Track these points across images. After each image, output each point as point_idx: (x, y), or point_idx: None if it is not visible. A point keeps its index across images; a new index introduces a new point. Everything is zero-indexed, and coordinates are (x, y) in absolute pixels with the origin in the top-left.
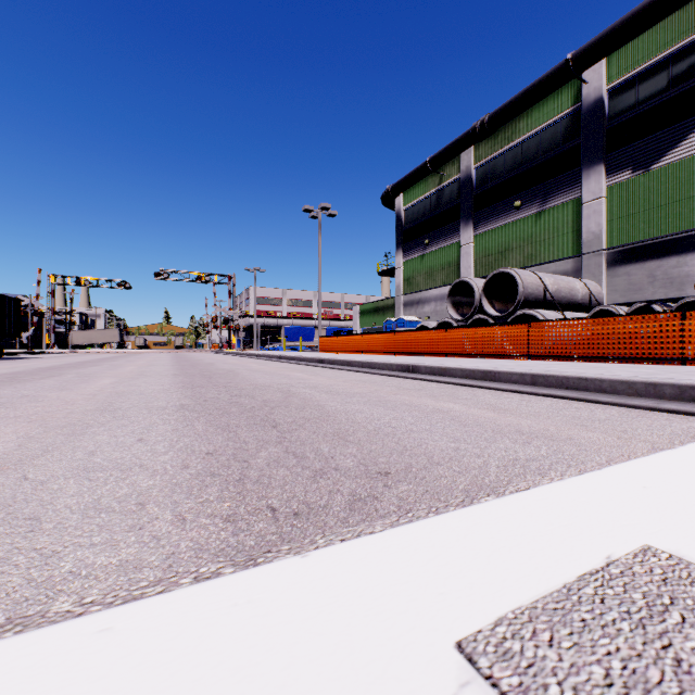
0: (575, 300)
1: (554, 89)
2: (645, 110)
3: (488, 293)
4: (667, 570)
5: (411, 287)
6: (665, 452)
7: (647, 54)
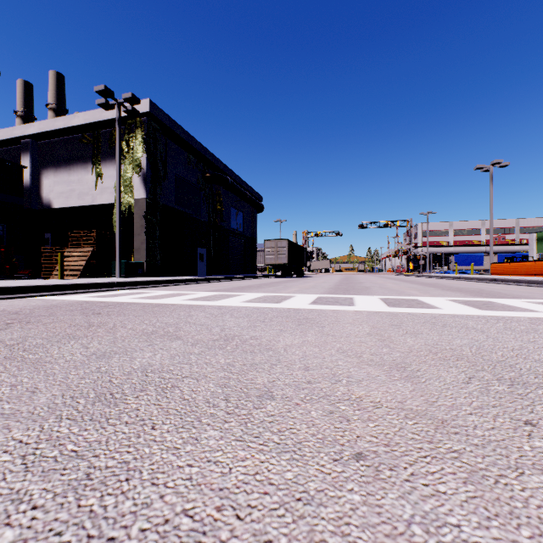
0: None
1: None
2: None
3: None
4: None
5: None
6: None
7: None
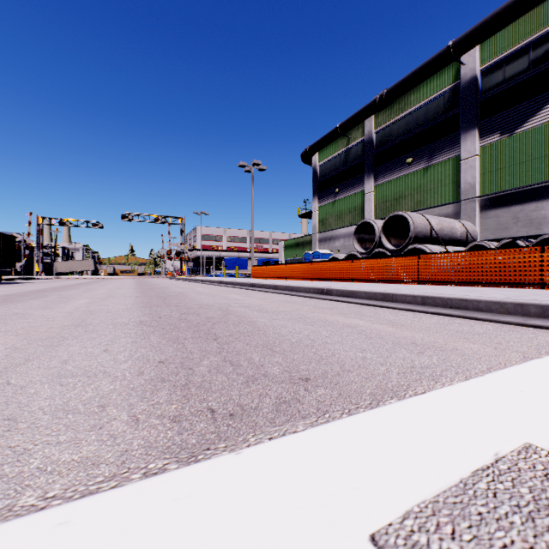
0: (454, 237)
1: (438, 70)
2: (510, 86)
3: (386, 231)
4: (547, 466)
5: (324, 226)
6: (534, 361)
7: (512, 42)
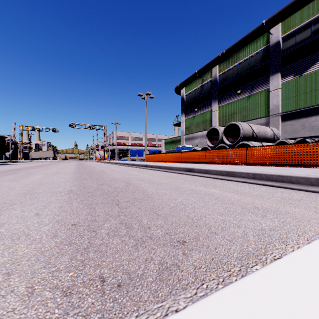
0: (267, 137)
1: (256, 37)
2: (300, 47)
3: (225, 134)
4: None
5: (188, 131)
6: None
7: (301, 20)
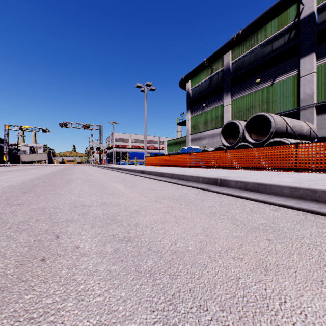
0: (302, 133)
1: (283, 10)
2: None
3: (248, 129)
4: None
5: (195, 130)
6: None
7: None
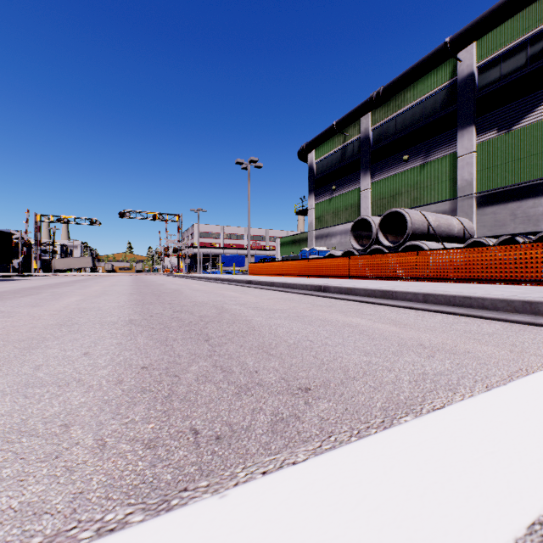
0: (452, 233)
1: (435, 66)
2: (508, 82)
3: (383, 228)
4: None
5: (321, 223)
6: None
7: (510, 38)
